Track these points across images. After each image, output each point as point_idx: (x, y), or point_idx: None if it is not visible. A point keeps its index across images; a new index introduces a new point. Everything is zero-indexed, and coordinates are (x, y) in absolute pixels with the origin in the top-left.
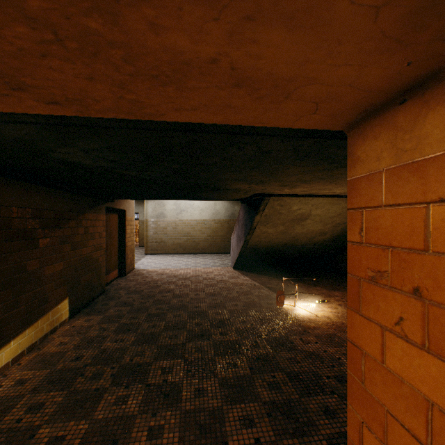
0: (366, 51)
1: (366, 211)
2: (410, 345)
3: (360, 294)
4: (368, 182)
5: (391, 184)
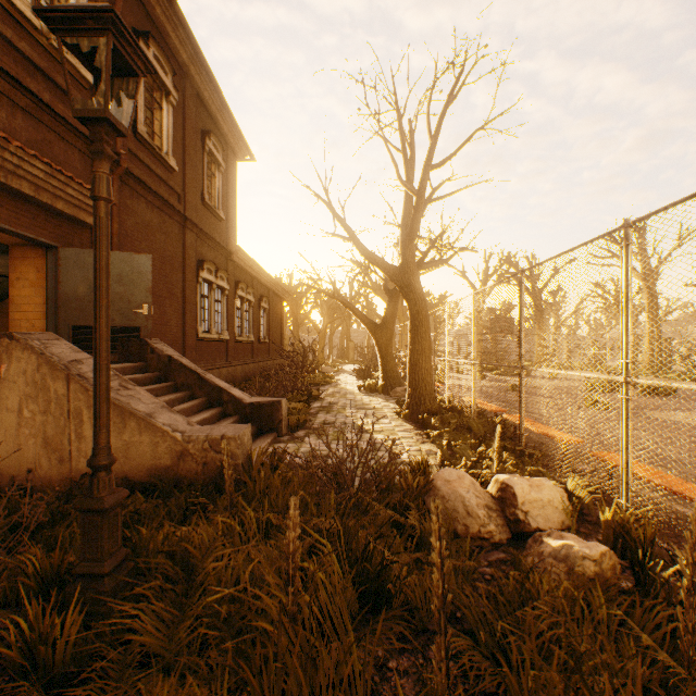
0: (20, 241)
1: (17, 265)
2: (27, 289)
3: (15, 284)
4: (17, 259)
5: (23, 261)
